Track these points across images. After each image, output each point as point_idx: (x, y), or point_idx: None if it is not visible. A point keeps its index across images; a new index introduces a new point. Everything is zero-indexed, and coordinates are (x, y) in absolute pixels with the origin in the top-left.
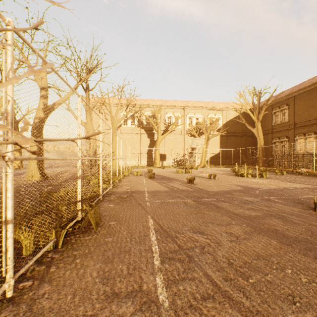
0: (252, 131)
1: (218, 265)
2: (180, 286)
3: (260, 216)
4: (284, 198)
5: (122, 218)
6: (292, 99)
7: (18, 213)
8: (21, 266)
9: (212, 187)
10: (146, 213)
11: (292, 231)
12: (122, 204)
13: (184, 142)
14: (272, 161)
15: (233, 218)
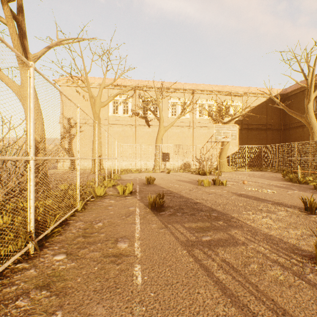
0: (297, 118)
1: None
2: None
3: None
4: None
5: None
6: None
7: None
8: None
9: None
10: None
11: None
12: None
13: (194, 137)
14: None
15: None
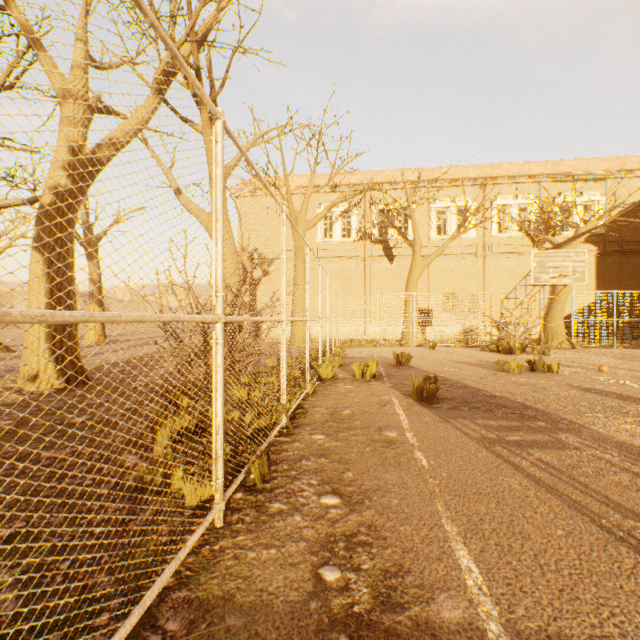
0: None
1: None
2: None
3: None
4: None
5: None
6: None
7: None
8: None
9: None
10: None
11: None
12: None
13: (485, 277)
14: None
15: None
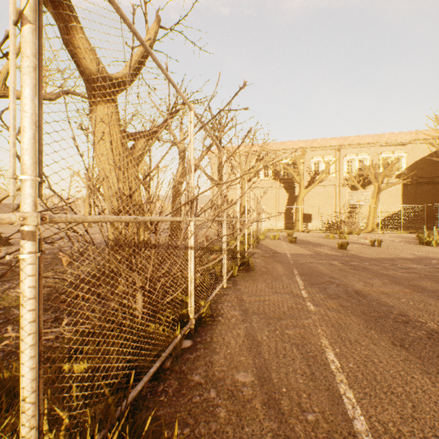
0: None
1: (346, 292)
2: (316, 295)
3: (412, 277)
4: None
5: (270, 268)
6: None
7: None
8: (219, 280)
9: (370, 254)
10: (291, 267)
11: (436, 288)
12: (267, 260)
13: (340, 197)
14: None
15: (378, 276)
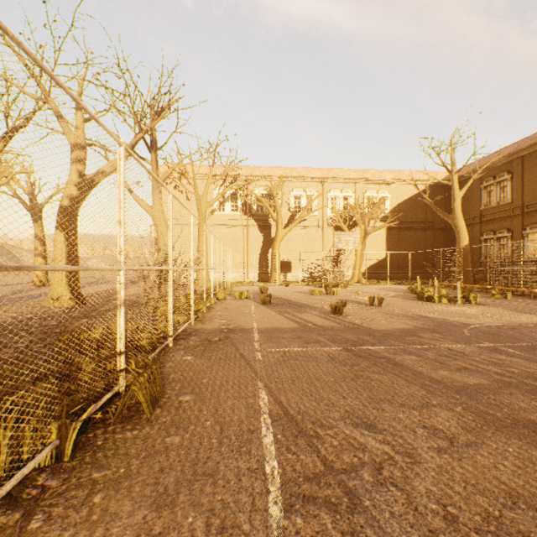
0: (445, 219)
1: (421, 524)
2: None
3: (488, 386)
4: (525, 347)
5: (205, 387)
6: (518, 163)
7: (1, 376)
8: None
9: (378, 323)
10: (255, 376)
11: None
12: (209, 355)
13: (324, 241)
14: (481, 273)
15: (432, 390)
